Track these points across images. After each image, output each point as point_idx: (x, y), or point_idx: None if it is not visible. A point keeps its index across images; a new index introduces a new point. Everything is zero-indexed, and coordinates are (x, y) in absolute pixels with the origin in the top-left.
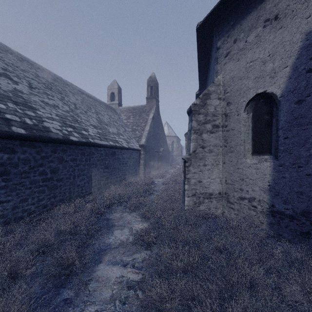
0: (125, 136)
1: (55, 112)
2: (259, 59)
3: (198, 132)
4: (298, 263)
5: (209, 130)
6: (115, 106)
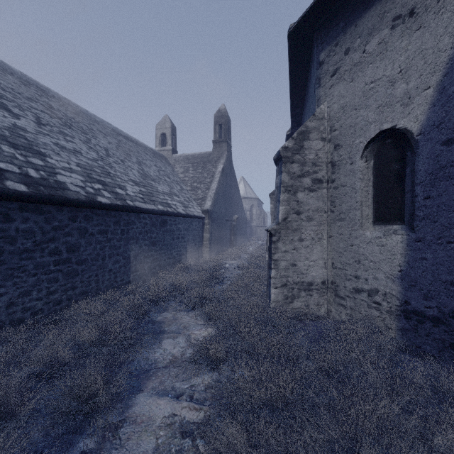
0: (181, 198)
1: (75, 160)
2: (384, 77)
3: (290, 190)
4: (451, 396)
5: (307, 187)
6: (167, 154)
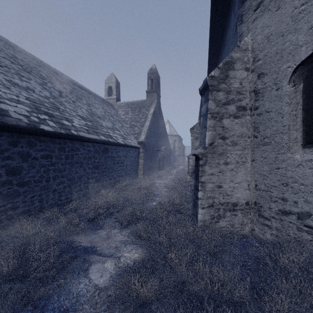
0: (122, 132)
1: (26, 95)
2: None
3: (216, 117)
4: None
5: (232, 113)
6: (112, 101)
